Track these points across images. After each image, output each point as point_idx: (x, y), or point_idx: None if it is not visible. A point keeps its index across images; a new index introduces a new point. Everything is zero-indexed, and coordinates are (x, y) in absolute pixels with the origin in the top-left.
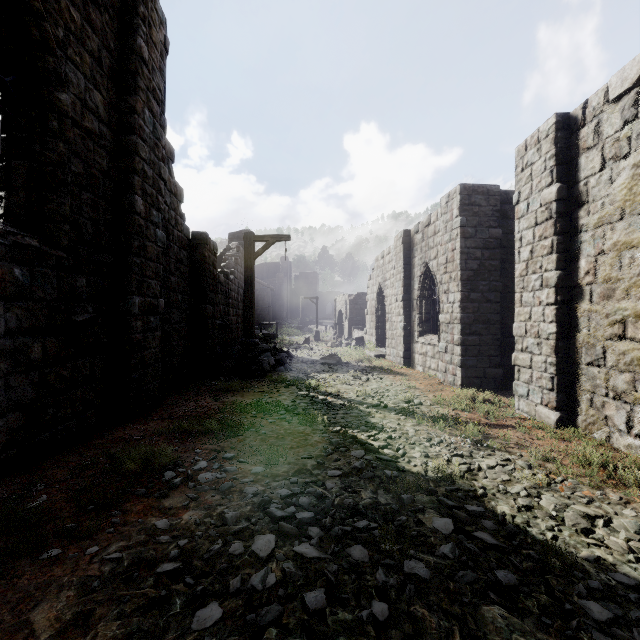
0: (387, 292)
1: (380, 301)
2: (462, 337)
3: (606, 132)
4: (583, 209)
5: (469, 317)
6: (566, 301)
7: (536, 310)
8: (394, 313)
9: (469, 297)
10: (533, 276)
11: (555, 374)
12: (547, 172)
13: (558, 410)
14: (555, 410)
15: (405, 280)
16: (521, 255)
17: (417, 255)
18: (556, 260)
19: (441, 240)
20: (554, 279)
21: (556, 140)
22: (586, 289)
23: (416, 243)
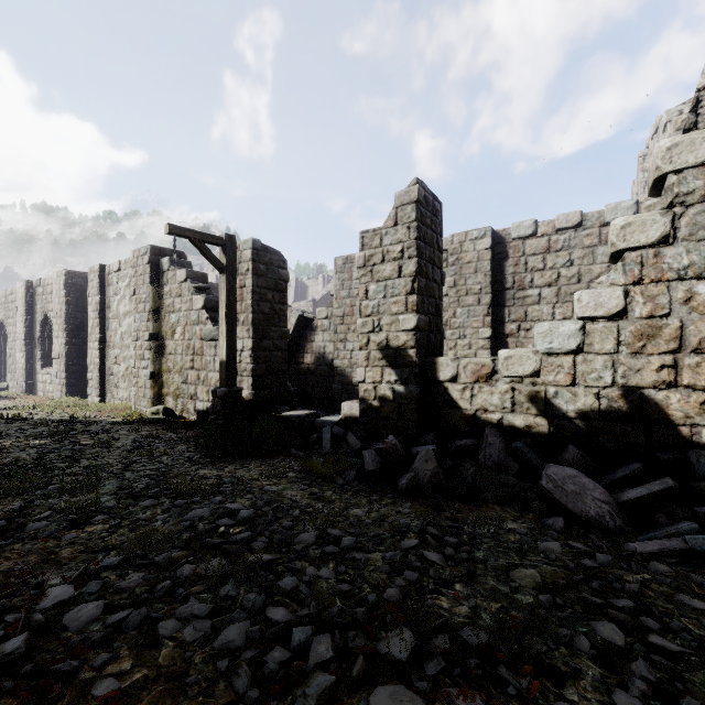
0: (10, 329)
1: (3, 337)
2: (67, 367)
3: (114, 282)
4: (109, 310)
5: (72, 354)
6: (105, 348)
7: (94, 352)
8: (17, 349)
9: (72, 342)
10: (94, 335)
11: (99, 381)
12: (97, 289)
13: (101, 397)
14: (99, 397)
15: (28, 322)
16: (90, 324)
17: (39, 304)
18: (100, 330)
19: (54, 301)
20: (99, 338)
21: (100, 276)
22: (110, 344)
23: (38, 294)
